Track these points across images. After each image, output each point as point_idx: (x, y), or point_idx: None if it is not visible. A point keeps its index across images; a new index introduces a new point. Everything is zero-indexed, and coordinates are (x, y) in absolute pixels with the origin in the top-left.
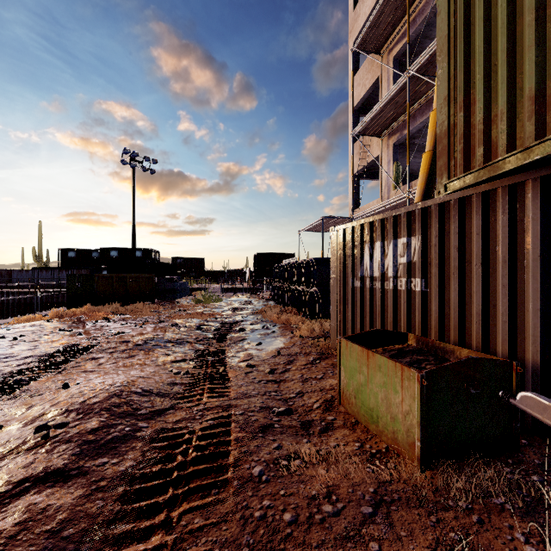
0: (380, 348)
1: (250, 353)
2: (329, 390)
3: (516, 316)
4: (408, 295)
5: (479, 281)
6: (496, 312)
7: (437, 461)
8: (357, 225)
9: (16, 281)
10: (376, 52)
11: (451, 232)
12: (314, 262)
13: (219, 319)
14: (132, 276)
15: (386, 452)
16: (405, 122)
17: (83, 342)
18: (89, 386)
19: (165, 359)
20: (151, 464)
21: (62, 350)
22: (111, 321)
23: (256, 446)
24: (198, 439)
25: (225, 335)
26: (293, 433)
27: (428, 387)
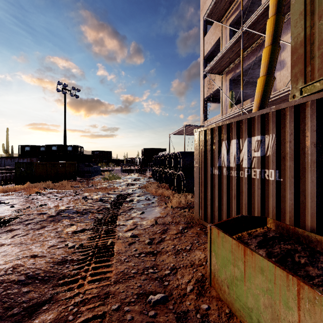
0: (245, 232)
1: (135, 221)
2: (198, 266)
3: None
4: (262, 183)
5: None
6: None
7: None
8: (216, 127)
9: None
10: (218, 21)
11: (307, 130)
12: (180, 154)
13: (116, 192)
14: (60, 163)
15: None
16: (238, 65)
17: (9, 214)
18: None
19: (68, 230)
20: None
21: None
22: (41, 195)
23: None
24: None
25: (118, 205)
26: None
27: None
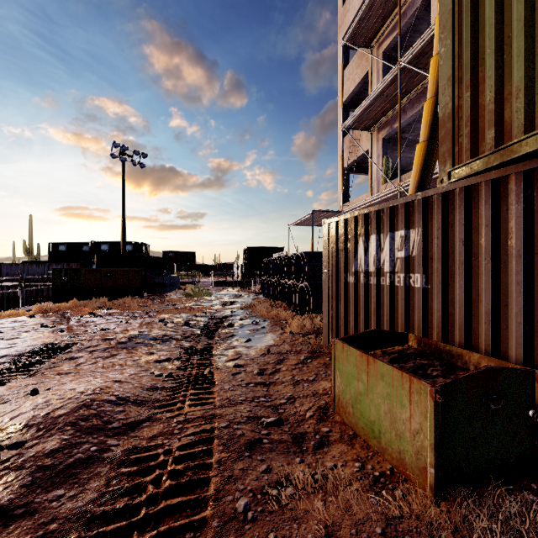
0: (379, 350)
1: (238, 351)
2: (322, 395)
3: (533, 317)
4: (407, 292)
5: (489, 278)
6: (508, 311)
7: (453, 490)
8: (351, 217)
9: (6, 274)
10: (366, 46)
11: (456, 224)
12: (304, 256)
13: (207, 314)
14: (120, 270)
15: (391, 475)
16: (395, 116)
17: (63, 339)
18: (57, 394)
19: (148, 358)
20: (116, 497)
21: (39, 350)
22: (97, 316)
23: (241, 469)
24: (174, 461)
25: (213, 331)
26: (284, 450)
27: (442, 404)
